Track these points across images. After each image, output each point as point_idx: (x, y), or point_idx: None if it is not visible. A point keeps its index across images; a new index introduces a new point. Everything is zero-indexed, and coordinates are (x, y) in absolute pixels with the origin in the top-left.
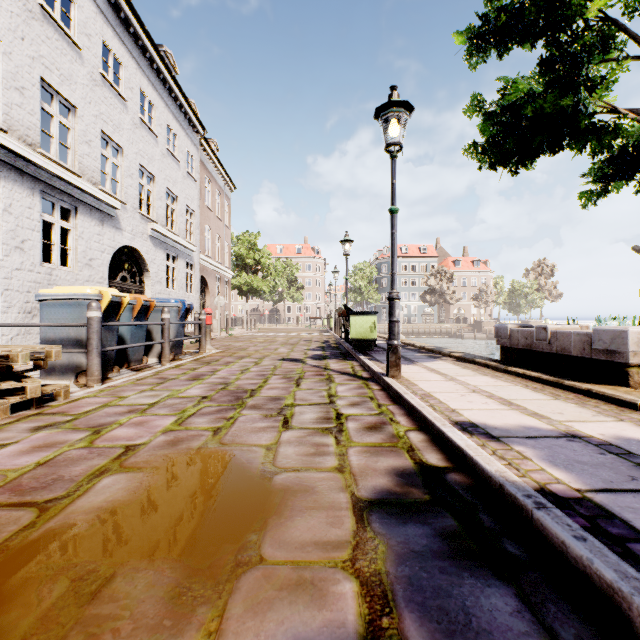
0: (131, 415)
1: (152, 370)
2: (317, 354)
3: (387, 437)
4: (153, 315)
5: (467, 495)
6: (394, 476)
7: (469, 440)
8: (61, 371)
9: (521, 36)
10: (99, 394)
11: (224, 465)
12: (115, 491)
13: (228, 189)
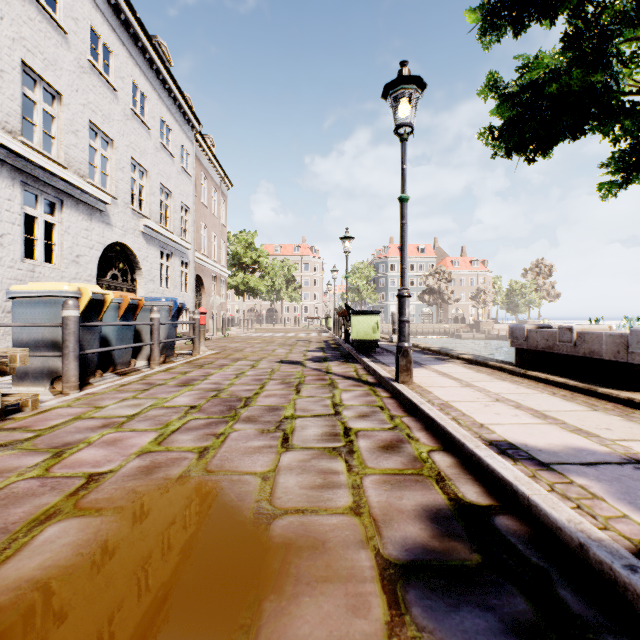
0: (104, 431)
1: (139, 374)
2: (317, 356)
3: (408, 460)
4: (142, 315)
5: (530, 553)
6: (427, 521)
7: (516, 469)
8: (35, 376)
9: (541, 11)
10: (74, 403)
11: (208, 504)
12: (58, 549)
13: (225, 186)
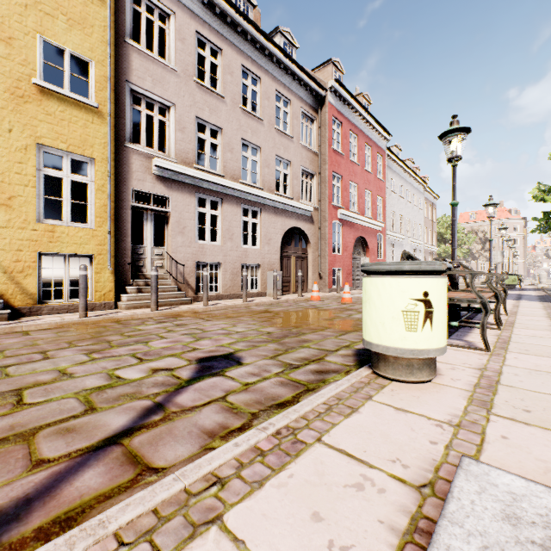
0: None
1: None
2: None
3: None
4: None
5: None
6: None
7: None
8: None
9: None
10: None
11: None
12: None
13: (434, 200)
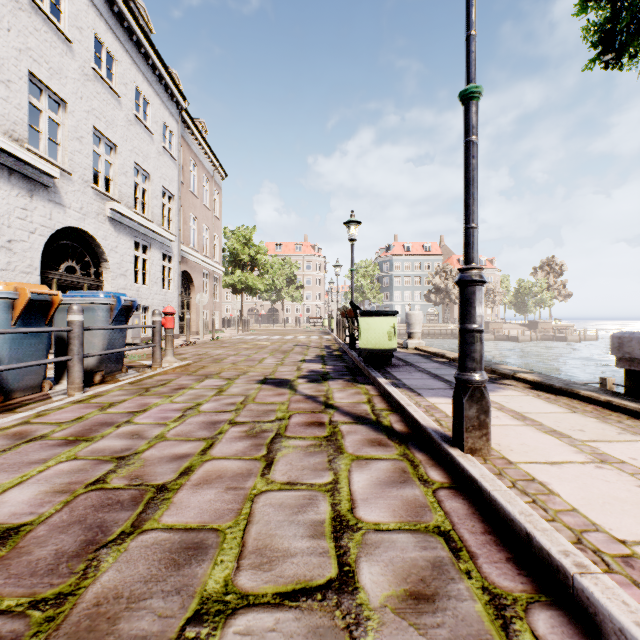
0: None
1: (34, 409)
2: (314, 370)
3: None
4: None
5: None
6: None
7: None
8: None
9: None
10: None
11: None
12: None
13: (218, 176)
